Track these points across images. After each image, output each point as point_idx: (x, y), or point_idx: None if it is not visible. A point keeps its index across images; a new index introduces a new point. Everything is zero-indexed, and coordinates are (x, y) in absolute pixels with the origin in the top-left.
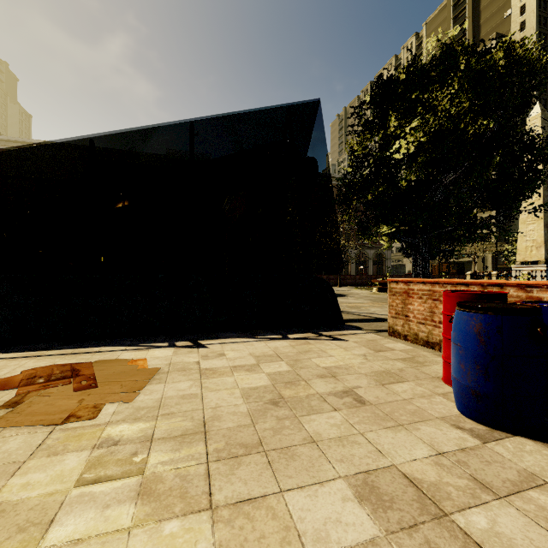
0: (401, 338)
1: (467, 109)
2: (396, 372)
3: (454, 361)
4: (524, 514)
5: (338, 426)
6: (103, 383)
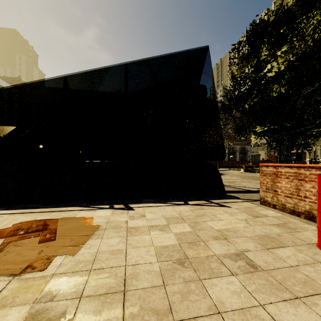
0: (270, 206)
1: None
2: (275, 237)
3: None
4: None
5: (238, 294)
6: (60, 236)
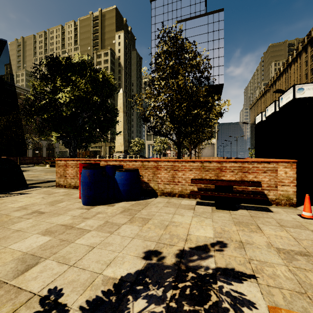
0: (63, 187)
1: (90, 91)
2: (59, 200)
3: (81, 187)
4: (94, 219)
5: (31, 223)
6: None
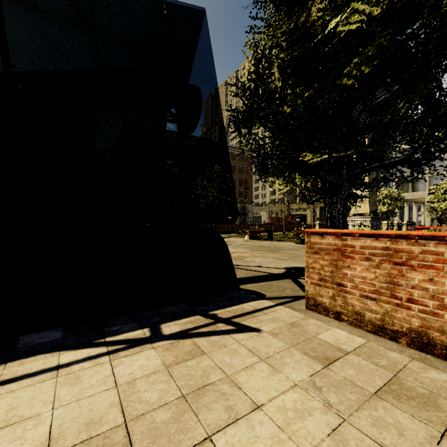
0: (329, 316)
1: None
2: None
3: None
4: None
5: None
6: None
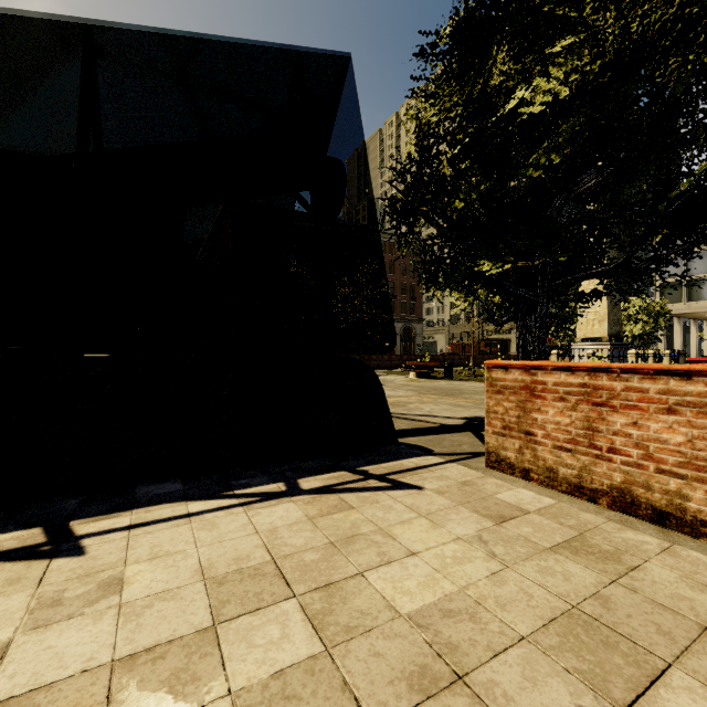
0: (515, 474)
1: (673, 16)
2: (601, 617)
3: None
4: None
5: None
6: None
